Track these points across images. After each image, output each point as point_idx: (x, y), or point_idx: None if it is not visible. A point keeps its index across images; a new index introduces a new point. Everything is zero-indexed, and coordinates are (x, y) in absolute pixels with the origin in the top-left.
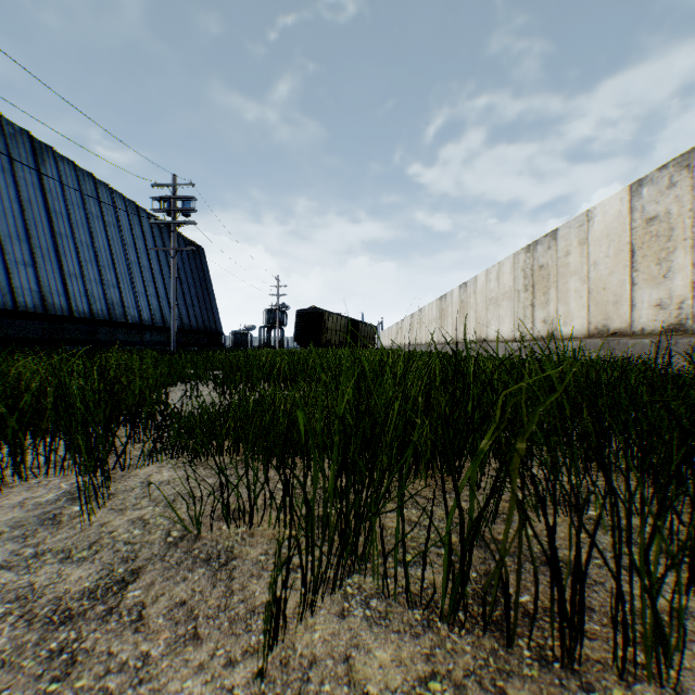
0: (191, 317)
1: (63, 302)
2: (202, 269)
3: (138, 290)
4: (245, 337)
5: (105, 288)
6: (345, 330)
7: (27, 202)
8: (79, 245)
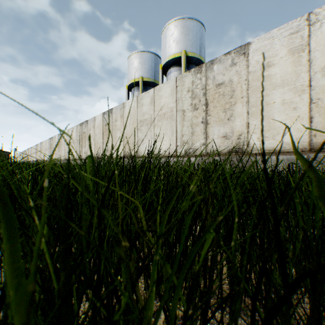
0: None
1: None
2: None
3: None
4: None
5: None
6: None
7: None
8: None
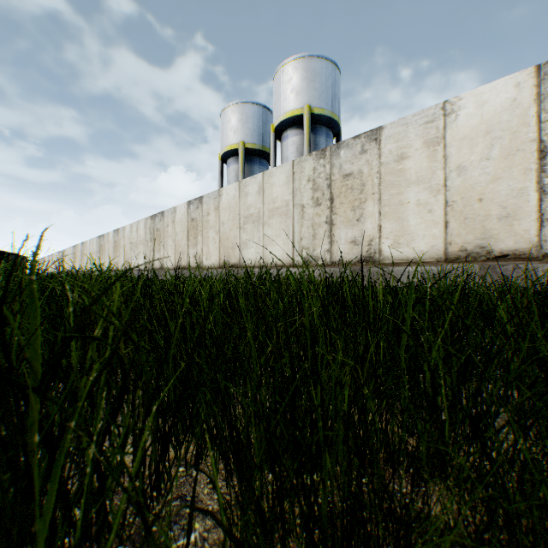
0: None
1: None
2: None
3: None
4: None
5: None
6: None
7: None
8: None
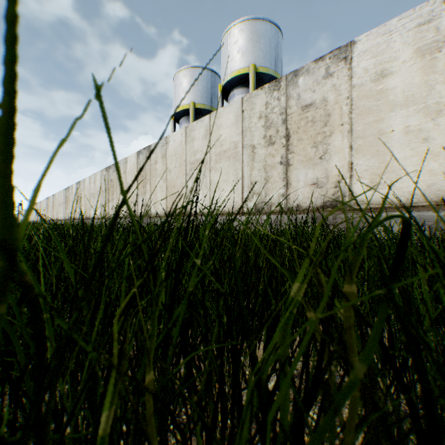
0: None
1: None
2: None
3: None
4: None
5: None
6: None
7: None
8: None
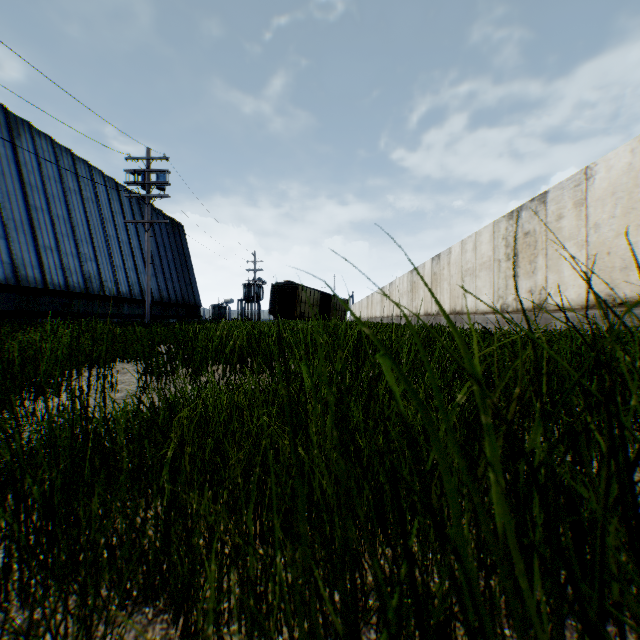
0: (170, 291)
1: (37, 274)
2: (181, 245)
3: (116, 264)
4: (224, 310)
5: (82, 261)
6: (318, 303)
7: (0, 174)
8: (55, 219)
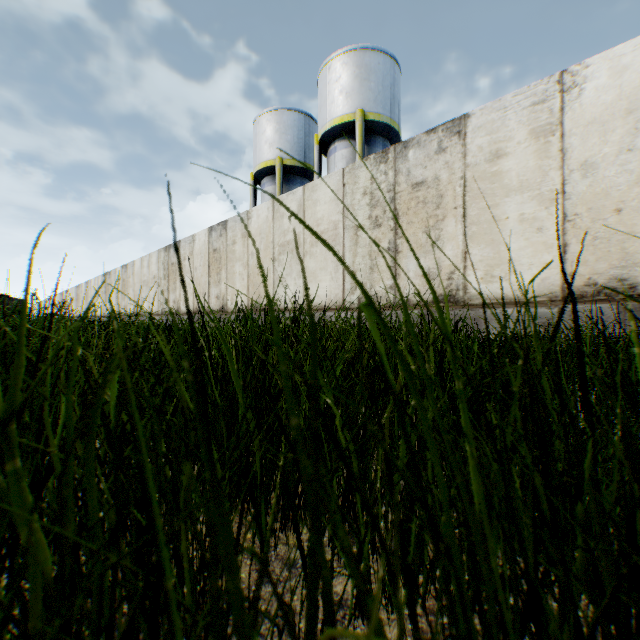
0: None
1: None
2: None
3: None
4: None
5: None
6: None
7: None
8: None
